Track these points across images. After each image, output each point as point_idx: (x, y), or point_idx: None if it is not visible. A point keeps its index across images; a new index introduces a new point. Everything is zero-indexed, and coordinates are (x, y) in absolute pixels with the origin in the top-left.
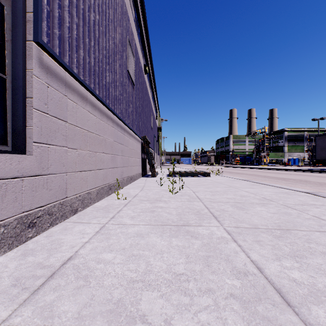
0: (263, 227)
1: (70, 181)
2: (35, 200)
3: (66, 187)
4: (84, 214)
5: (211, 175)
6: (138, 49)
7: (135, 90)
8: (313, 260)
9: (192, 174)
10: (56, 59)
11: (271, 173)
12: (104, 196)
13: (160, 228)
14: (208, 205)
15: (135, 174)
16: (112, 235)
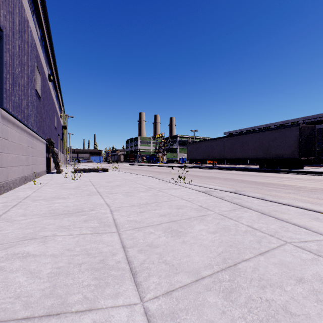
0: (110, 186)
1: (9, 172)
2: (0, 179)
3: (8, 175)
4: (17, 190)
5: (110, 171)
6: (43, 65)
7: (41, 101)
8: (115, 189)
9: (94, 170)
10: (7, 111)
11: (158, 169)
12: (23, 184)
13: (66, 189)
14: (93, 183)
15: (41, 171)
16: (42, 192)
